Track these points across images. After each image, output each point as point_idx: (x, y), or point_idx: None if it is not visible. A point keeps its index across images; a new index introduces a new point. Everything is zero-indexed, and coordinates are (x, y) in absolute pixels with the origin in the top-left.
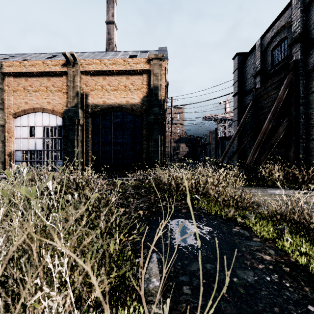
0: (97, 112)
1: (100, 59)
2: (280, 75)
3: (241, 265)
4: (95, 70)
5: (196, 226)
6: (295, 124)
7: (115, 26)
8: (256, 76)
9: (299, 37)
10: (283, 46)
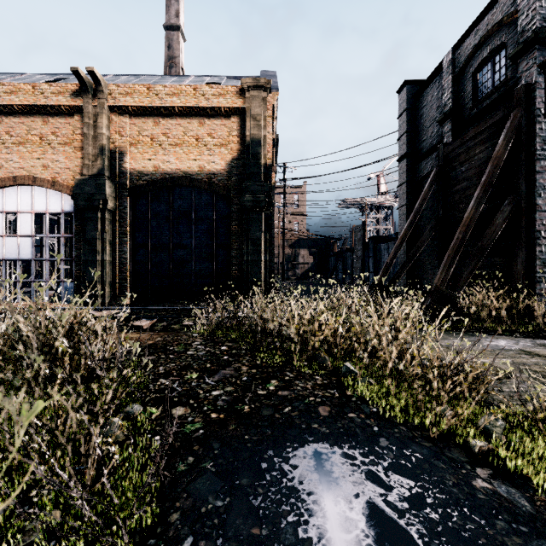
0: (142, 187)
1: (149, 85)
2: (494, 115)
3: None
4: (139, 106)
5: (369, 476)
6: (526, 210)
7: (181, 35)
8: (444, 122)
9: (534, 38)
10: (498, 63)
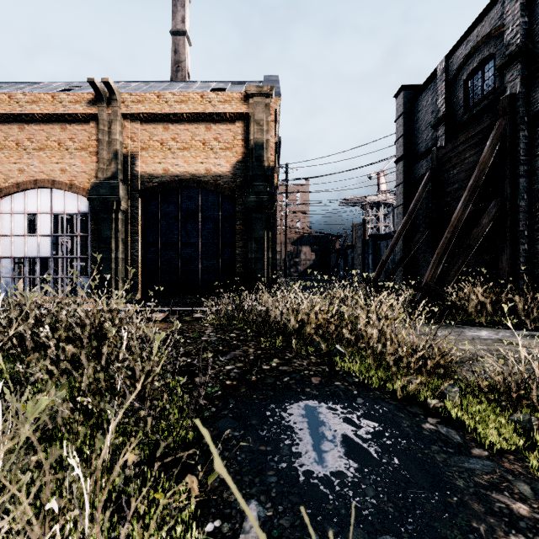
0: (153, 189)
1: (159, 93)
2: (482, 122)
3: (466, 536)
4: (150, 113)
5: (346, 420)
6: (511, 211)
7: (187, 40)
8: (438, 126)
9: (517, 52)
10: (487, 72)
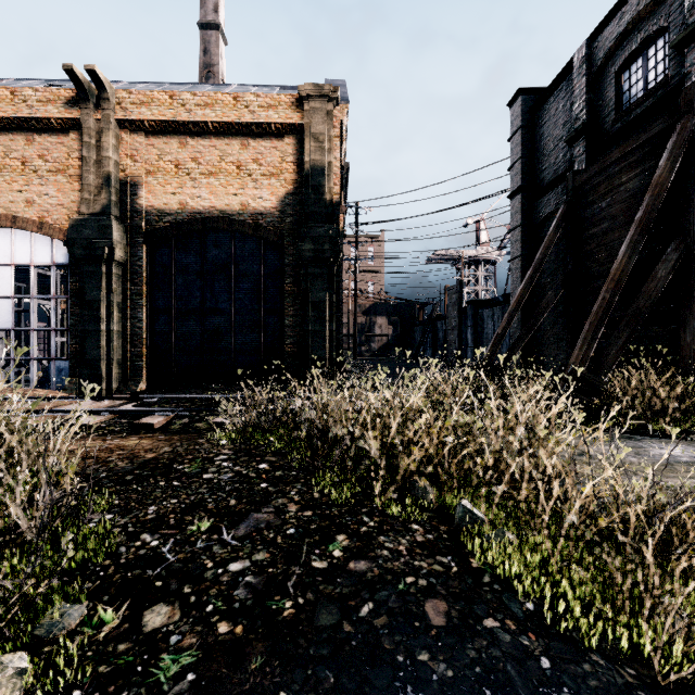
0: (163, 231)
1: (172, 92)
2: (650, 128)
3: None
4: (159, 121)
5: None
6: None
7: (221, 36)
8: (575, 141)
9: None
10: (653, 57)
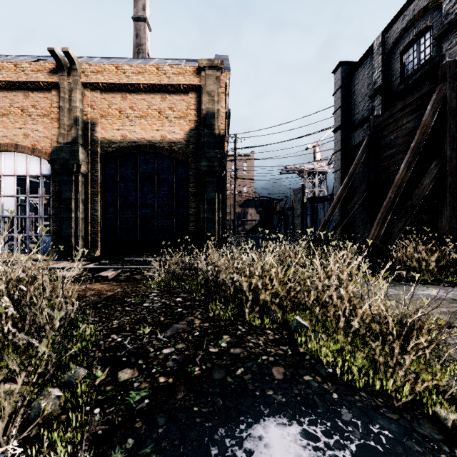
0: (111, 153)
1: (117, 64)
2: (420, 89)
3: None
4: (108, 83)
5: None
6: (450, 172)
7: (147, 26)
8: (375, 97)
9: None
10: (423, 44)
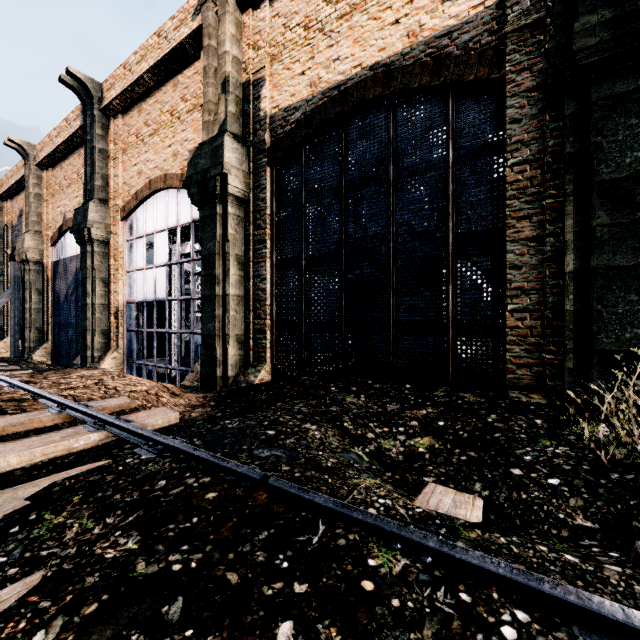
0: (289, 137)
1: None
2: None
3: None
4: None
5: None
6: None
7: None
8: None
9: None
10: None
